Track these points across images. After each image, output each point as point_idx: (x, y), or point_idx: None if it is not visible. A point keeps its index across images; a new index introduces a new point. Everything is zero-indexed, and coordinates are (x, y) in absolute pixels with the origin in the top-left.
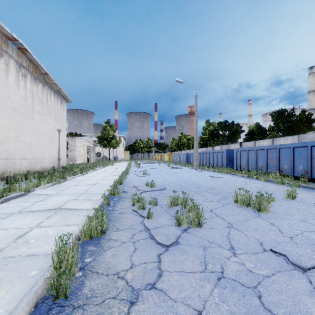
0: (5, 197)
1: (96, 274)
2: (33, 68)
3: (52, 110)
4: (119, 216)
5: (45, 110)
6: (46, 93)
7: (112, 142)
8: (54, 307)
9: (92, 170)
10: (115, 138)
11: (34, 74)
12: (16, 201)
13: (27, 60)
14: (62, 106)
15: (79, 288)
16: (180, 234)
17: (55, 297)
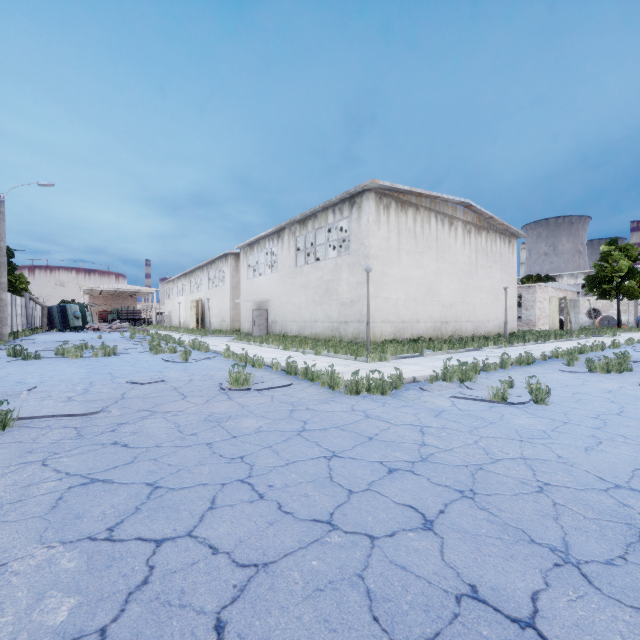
0: (466, 348)
1: (517, 369)
2: (477, 217)
3: (498, 257)
4: (547, 364)
5: (488, 262)
6: (490, 240)
7: (628, 286)
8: (500, 369)
9: (555, 340)
10: (638, 274)
11: (478, 224)
12: (473, 352)
13: (471, 213)
14: (510, 248)
15: (510, 369)
16: (583, 372)
17: (501, 367)
